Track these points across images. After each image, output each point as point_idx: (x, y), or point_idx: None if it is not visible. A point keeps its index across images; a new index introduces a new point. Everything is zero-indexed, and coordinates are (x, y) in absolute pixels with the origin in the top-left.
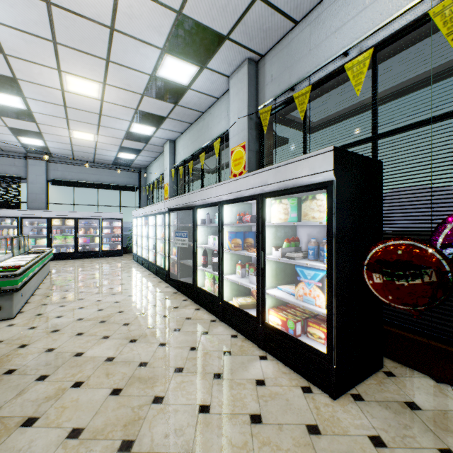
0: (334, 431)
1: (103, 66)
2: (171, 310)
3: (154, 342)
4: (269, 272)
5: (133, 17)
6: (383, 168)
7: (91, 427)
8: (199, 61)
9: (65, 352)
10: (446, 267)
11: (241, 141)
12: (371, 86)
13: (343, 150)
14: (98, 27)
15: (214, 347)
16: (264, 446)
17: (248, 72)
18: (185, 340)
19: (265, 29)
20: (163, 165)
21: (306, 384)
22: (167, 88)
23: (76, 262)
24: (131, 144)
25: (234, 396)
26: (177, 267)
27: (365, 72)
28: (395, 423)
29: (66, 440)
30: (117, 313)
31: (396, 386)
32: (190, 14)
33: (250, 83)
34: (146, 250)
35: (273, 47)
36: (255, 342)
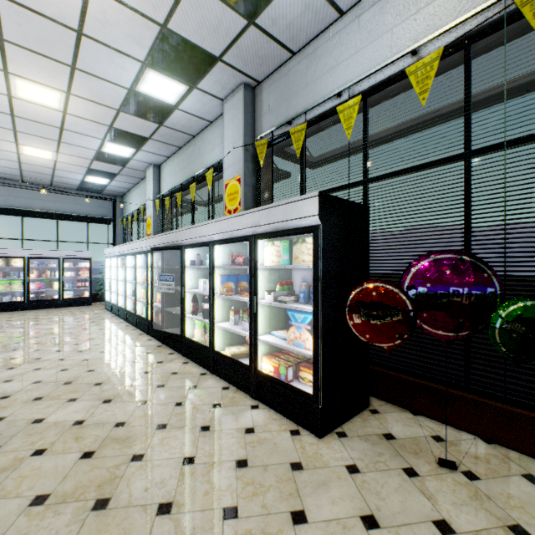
0: (316, 465)
1: (67, 73)
2: (154, 365)
3: (133, 400)
4: (262, 317)
5: (107, 23)
6: (371, 213)
7: (59, 492)
8: (188, 80)
9: (20, 419)
10: (409, 307)
11: (236, 174)
12: (363, 130)
13: (329, 195)
14: (61, 28)
15: (203, 401)
16: (248, 486)
17: (244, 98)
18: (170, 396)
19: (261, 55)
20: (145, 193)
21: (295, 428)
22: (149, 106)
23: (27, 314)
24: (103, 166)
25: (221, 446)
26: (162, 316)
27: (355, 117)
28: (371, 452)
29: (29, 508)
30: (87, 372)
31: (378, 422)
32: (176, 30)
33: (246, 111)
34: (123, 297)
35: (271, 74)
36: (248, 393)
